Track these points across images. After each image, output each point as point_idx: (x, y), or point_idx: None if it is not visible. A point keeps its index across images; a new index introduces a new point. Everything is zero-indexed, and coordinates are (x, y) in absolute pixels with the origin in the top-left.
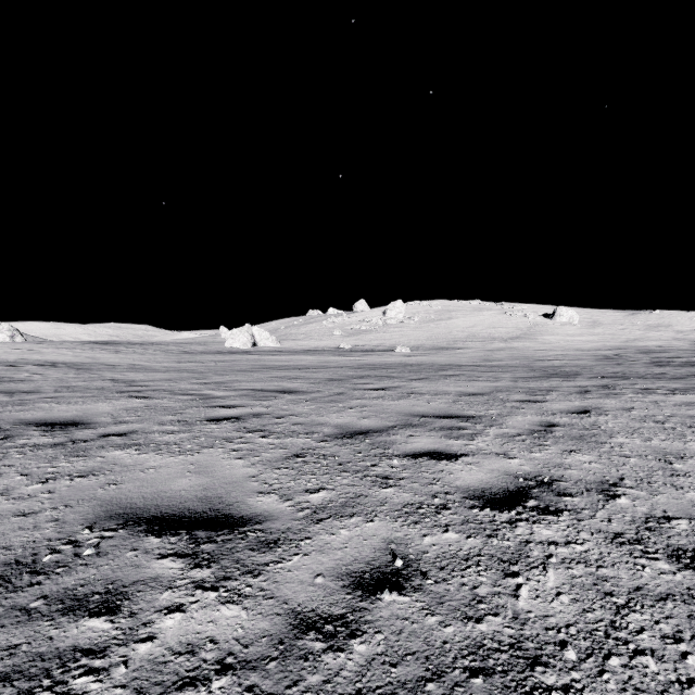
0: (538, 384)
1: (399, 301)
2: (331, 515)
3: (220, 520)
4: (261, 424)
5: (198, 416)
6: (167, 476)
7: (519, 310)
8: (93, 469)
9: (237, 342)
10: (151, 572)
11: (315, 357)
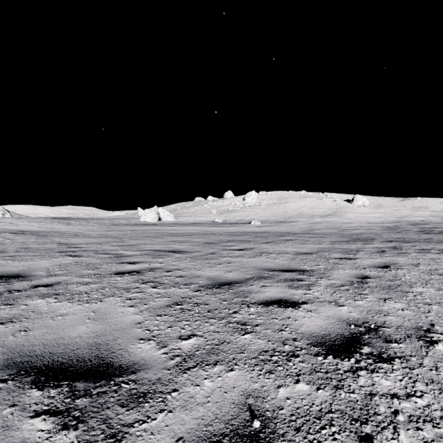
0: (348, 246)
1: (253, 191)
2: (198, 363)
3: (101, 369)
4: (153, 276)
5: (109, 270)
6: (70, 323)
7: (330, 197)
8: (14, 316)
9: (148, 218)
10: (17, 436)
11: (198, 228)
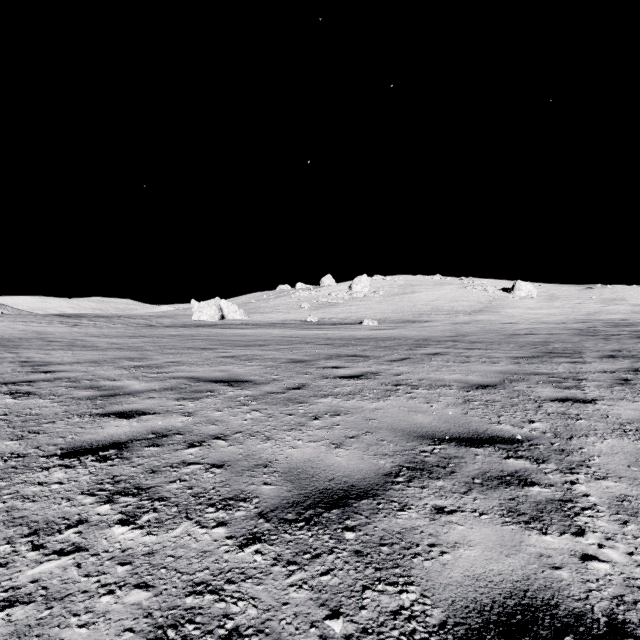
0: (550, 369)
1: (364, 275)
2: None
3: None
4: (151, 465)
5: (58, 440)
6: None
7: (479, 284)
8: None
9: (204, 315)
10: None
11: (281, 331)
